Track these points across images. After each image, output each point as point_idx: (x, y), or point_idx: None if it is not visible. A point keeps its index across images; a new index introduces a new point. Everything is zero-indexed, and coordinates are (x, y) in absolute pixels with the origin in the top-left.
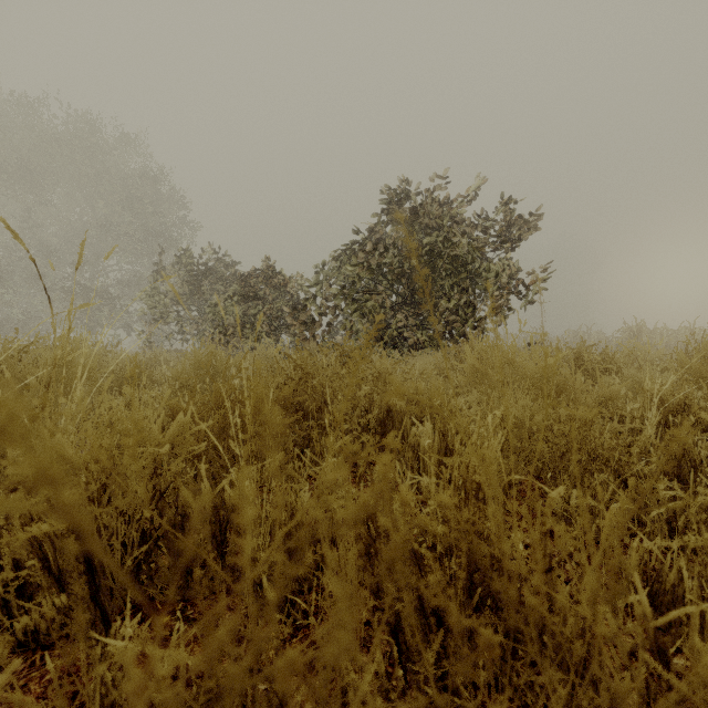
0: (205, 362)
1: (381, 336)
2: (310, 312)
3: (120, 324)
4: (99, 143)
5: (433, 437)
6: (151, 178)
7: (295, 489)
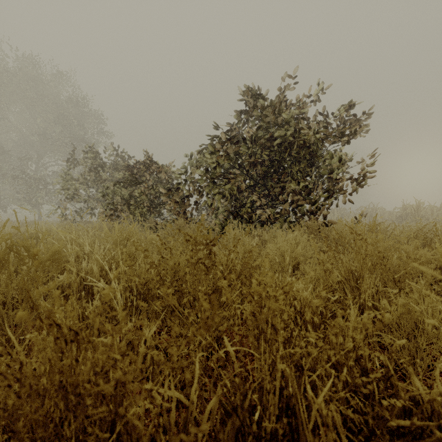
0: None
1: (238, 213)
2: (180, 193)
3: (54, 202)
4: (39, 76)
5: None
6: (76, 101)
7: None
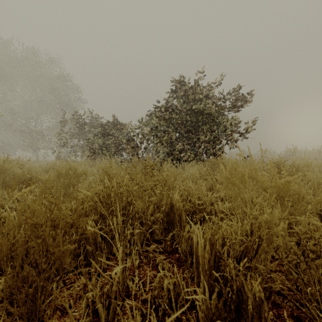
0: (63, 172)
1: (170, 154)
2: (135, 142)
3: (48, 147)
4: (38, 62)
5: (202, 236)
6: (62, 78)
7: (87, 296)
